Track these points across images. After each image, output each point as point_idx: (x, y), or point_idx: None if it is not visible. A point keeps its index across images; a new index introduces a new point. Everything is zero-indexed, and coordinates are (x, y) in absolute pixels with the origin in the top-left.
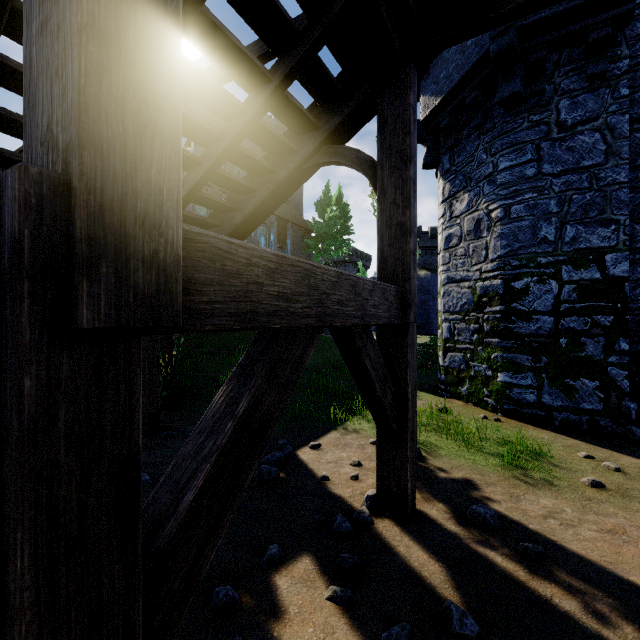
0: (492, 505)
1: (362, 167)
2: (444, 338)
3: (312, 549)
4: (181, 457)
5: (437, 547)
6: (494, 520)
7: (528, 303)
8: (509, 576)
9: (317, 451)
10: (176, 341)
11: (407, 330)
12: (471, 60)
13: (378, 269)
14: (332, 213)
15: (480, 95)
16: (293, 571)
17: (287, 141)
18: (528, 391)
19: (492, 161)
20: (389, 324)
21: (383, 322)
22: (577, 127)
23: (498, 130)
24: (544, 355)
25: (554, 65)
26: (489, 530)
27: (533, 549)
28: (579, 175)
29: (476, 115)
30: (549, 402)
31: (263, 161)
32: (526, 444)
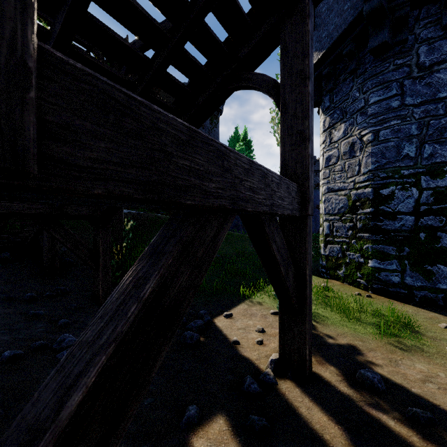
0: (376, 369)
1: (267, 88)
2: (325, 234)
3: (226, 409)
4: (77, 345)
5: (334, 409)
6: (381, 384)
7: (393, 206)
8: (405, 442)
9: (229, 319)
10: (126, 235)
11: (305, 222)
12: (347, 20)
13: (281, 171)
14: (240, 147)
15: (354, 47)
16: (209, 432)
17: (205, 69)
18: (393, 274)
19: (364, 97)
20: (292, 215)
21: (287, 213)
22: (434, 67)
23: (369, 73)
24: (406, 246)
25: (415, 19)
26: (377, 393)
27: (422, 414)
28: (435, 105)
29: (351, 63)
30: (410, 283)
31: (186, 87)
32: (397, 316)
